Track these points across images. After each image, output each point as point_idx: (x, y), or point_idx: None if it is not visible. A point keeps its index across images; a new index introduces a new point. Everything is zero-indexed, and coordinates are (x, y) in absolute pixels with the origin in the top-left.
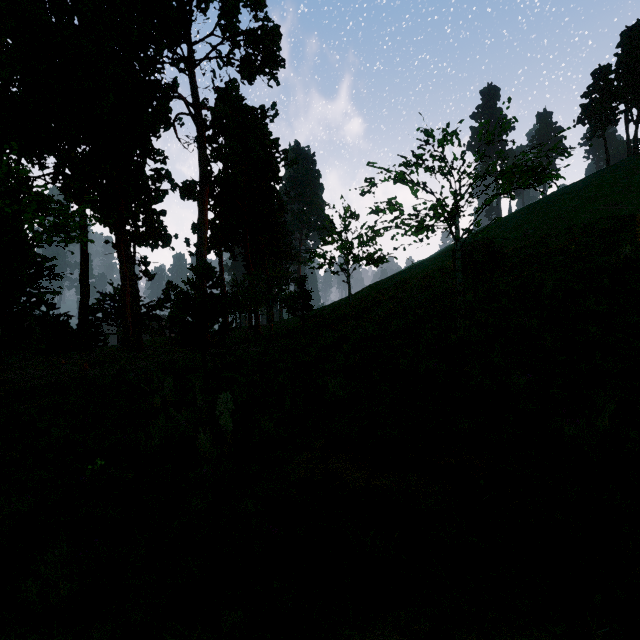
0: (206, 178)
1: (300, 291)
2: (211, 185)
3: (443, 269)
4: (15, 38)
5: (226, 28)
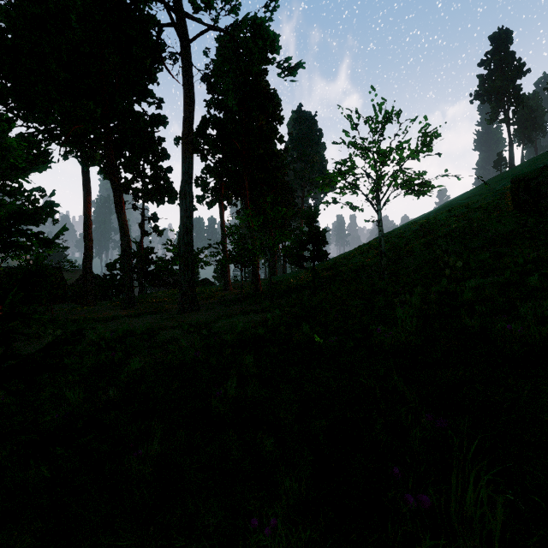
0: (190, 99)
1: (309, 230)
2: (206, 125)
3: (485, 210)
4: None
5: None
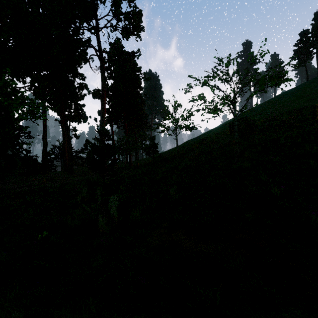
0: (105, 87)
1: (152, 143)
2: (107, 91)
3: (224, 133)
4: (10, 18)
5: (115, 11)
